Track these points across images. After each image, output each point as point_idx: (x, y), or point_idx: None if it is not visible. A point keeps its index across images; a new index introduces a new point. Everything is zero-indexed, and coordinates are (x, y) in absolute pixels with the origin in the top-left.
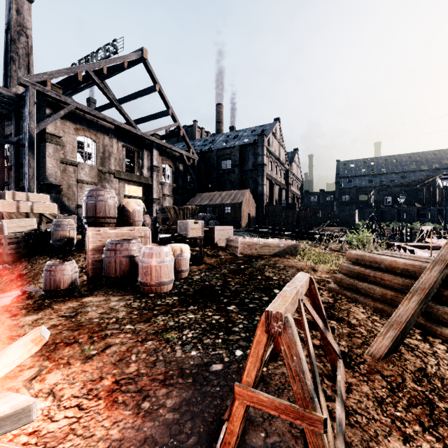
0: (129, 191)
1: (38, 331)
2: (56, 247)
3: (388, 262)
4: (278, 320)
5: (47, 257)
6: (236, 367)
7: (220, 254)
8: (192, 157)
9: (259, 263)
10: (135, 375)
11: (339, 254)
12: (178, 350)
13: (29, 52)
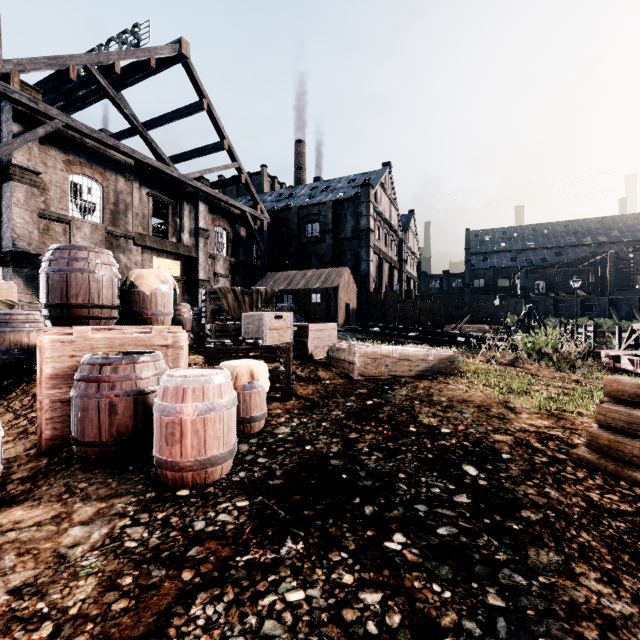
0: (159, 267)
1: None
2: (0, 365)
3: None
4: None
5: None
6: None
7: (321, 376)
8: (261, 218)
9: (399, 394)
10: None
11: (520, 371)
12: None
13: None
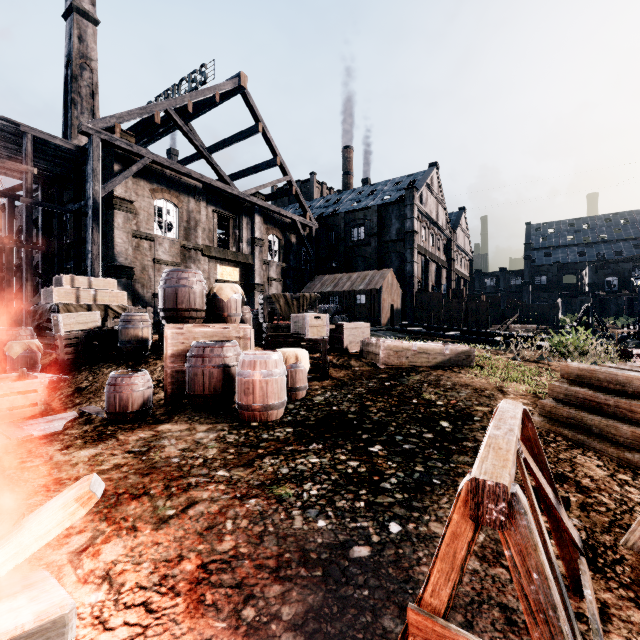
0: (222, 274)
1: (87, 483)
2: (125, 351)
3: None
4: (500, 499)
5: (113, 365)
6: (392, 553)
7: (352, 364)
8: (309, 225)
9: (413, 379)
10: (231, 556)
11: (538, 367)
12: (296, 516)
13: (94, 92)
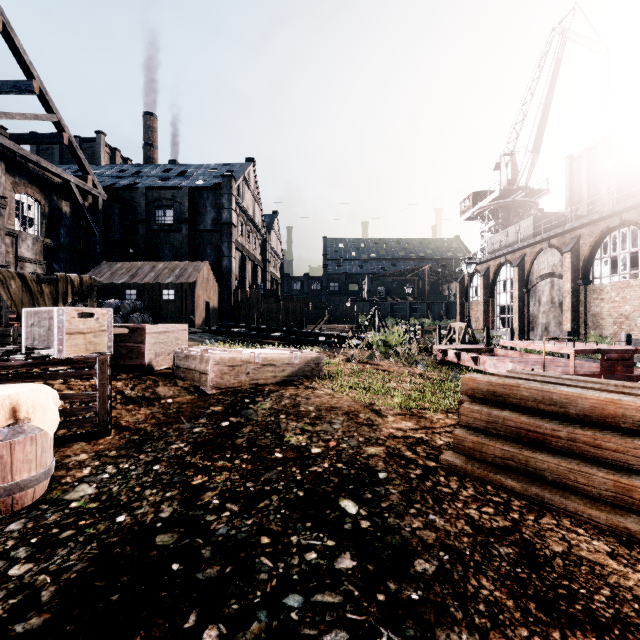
0: None
1: None
2: None
3: (591, 404)
4: None
5: None
6: None
7: (161, 393)
8: (93, 192)
9: (262, 408)
10: None
11: (376, 369)
12: None
13: None
